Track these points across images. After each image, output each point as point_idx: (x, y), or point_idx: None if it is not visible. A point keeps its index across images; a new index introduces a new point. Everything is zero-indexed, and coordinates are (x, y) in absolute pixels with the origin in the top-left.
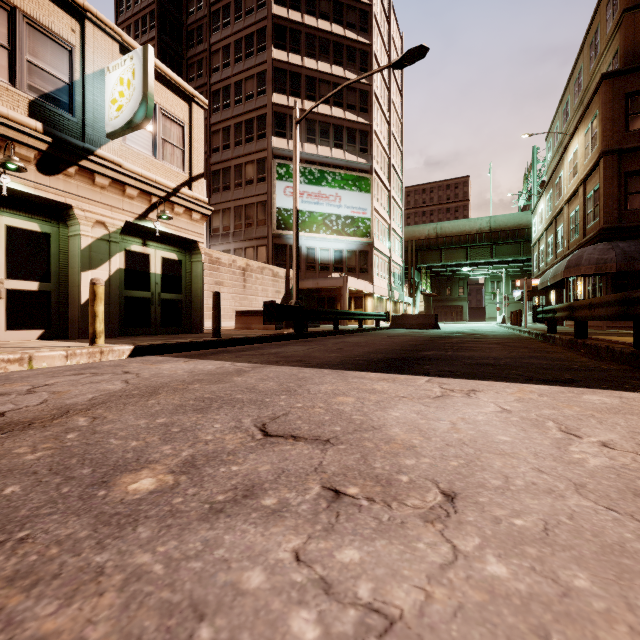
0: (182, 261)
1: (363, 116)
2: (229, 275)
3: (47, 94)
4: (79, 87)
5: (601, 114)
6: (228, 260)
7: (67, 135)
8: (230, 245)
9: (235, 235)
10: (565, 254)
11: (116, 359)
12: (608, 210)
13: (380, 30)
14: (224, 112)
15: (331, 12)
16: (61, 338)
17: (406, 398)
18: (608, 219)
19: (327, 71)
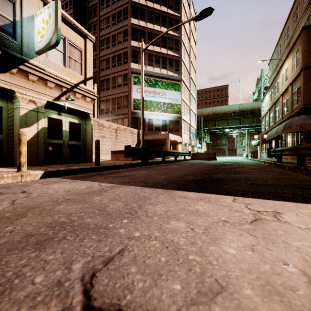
0: (81, 124)
1: (177, 52)
2: (108, 132)
3: None
4: (19, 24)
5: (302, 48)
6: (108, 124)
7: (11, 50)
8: (109, 117)
9: (112, 112)
10: (280, 122)
11: (32, 179)
12: (306, 98)
13: (185, 10)
14: (106, 50)
15: (160, 0)
16: (9, 166)
17: (228, 223)
18: (306, 103)
19: (158, 30)
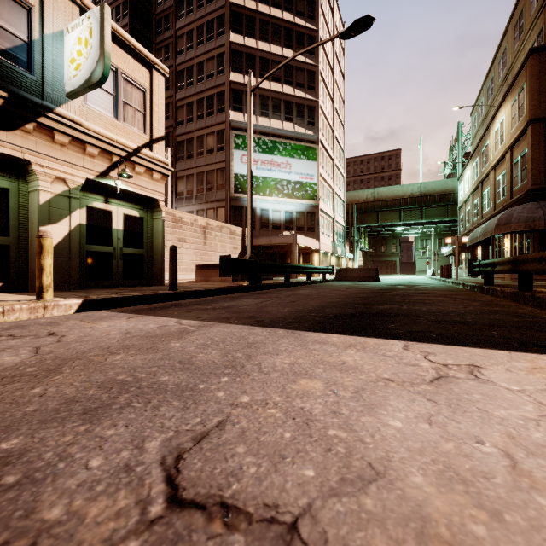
0: (144, 218)
1: (310, 93)
2: (191, 233)
3: (4, 50)
4: (38, 46)
5: (528, 86)
6: (190, 219)
7: (24, 92)
8: (193, 207)
9: (197, 198)
10: (492, 214)
11: (62, 314)
12: (535, 173)
13: (325, 18)
14: (188, 89)
15: (282, 1)
16: (20, 291)
17: (394, 382)
18: (535, 181)
19: (279, 53)
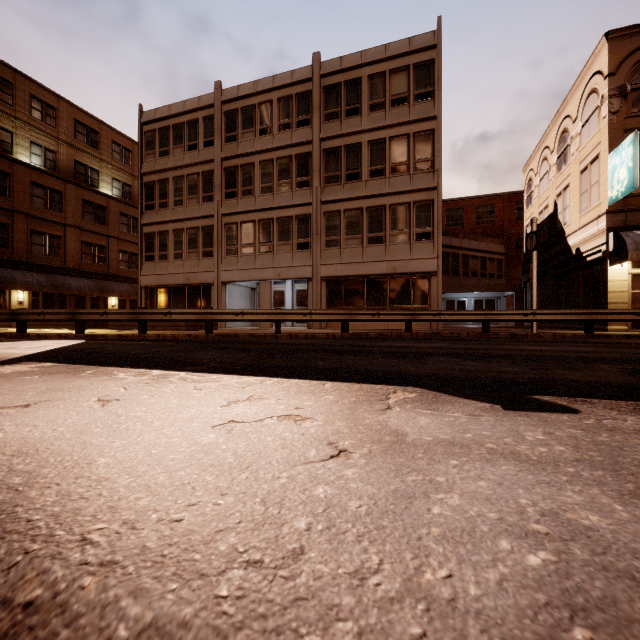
0: None
1: None
2: None
3: None
4: None
5: None
6: None
7: None
8: None
9: None
10: None
11: None
12: None
13: None
14: None
15: None
16: None
17: None
18: None
19: None
